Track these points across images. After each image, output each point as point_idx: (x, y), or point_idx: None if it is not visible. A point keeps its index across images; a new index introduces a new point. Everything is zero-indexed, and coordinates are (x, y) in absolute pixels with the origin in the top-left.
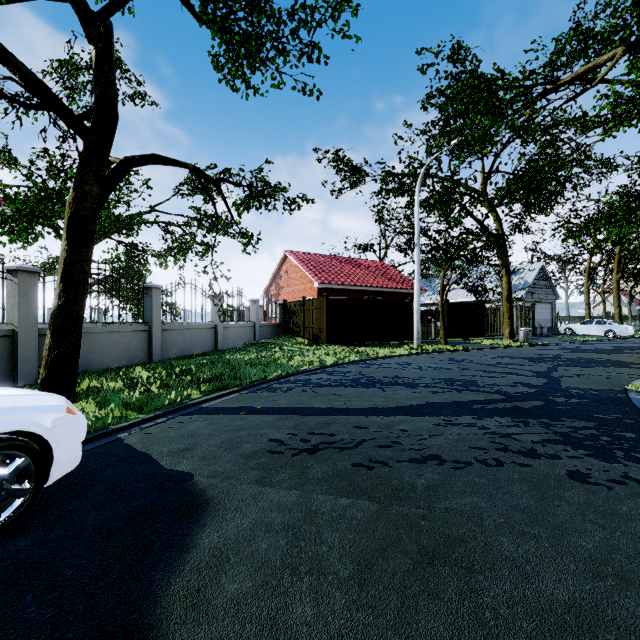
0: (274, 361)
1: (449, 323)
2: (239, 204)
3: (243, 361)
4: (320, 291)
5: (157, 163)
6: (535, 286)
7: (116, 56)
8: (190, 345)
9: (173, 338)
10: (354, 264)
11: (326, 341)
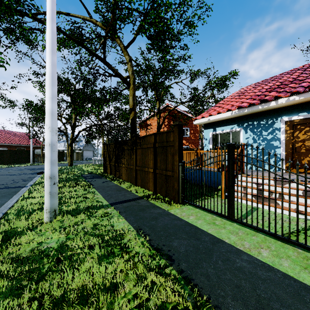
0: None
1: None
2: None
3: None
4: None
5: None
6: (87, 145)
7: None
8: None
9: None
10: (12, 134)
11: None
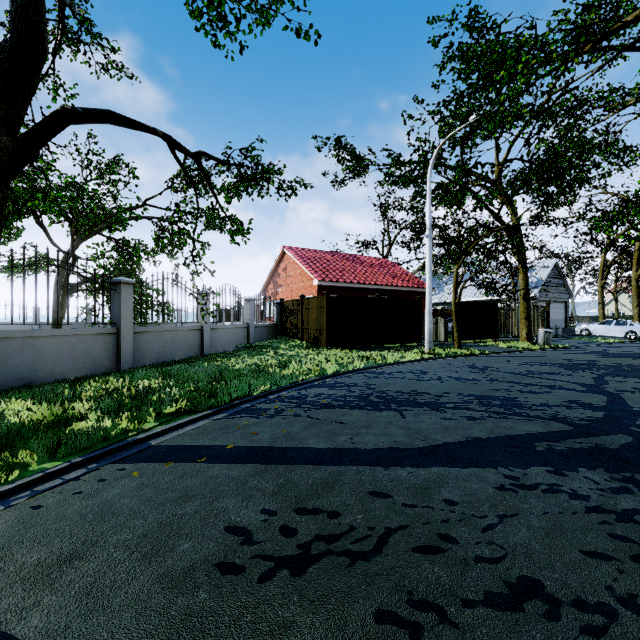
0: (265, 369)
1: (460, 324)
2: (228, 189)
3: (228, 369)
4: (320, 289)
5: (111, 122)
6: (548, 284)
7: (83, 14)
8: (170, 349)
9: (149, 342)
10: (357, 261)
11: (327, 344)
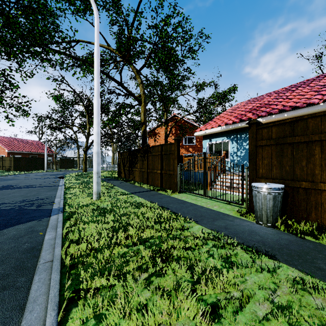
0: None
1: (61, 164)
2: None
3: None
4: (9, 153)
5: None
6: None
7: None
8: None
9: None
10: (25, 142)
11: (13, 170)
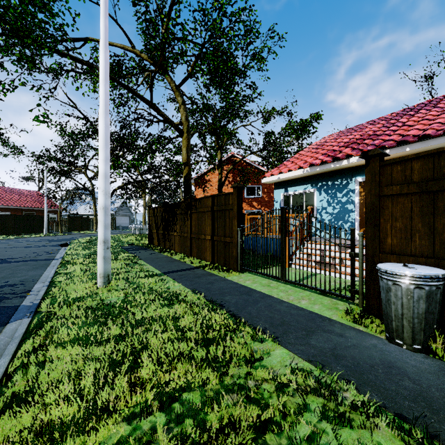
0: None
1: (70, 225)
2: None
3: None
4: None
5: None
6: (121, 209)
7: None
8: None
9: None
10: (17, 193)
11: None
